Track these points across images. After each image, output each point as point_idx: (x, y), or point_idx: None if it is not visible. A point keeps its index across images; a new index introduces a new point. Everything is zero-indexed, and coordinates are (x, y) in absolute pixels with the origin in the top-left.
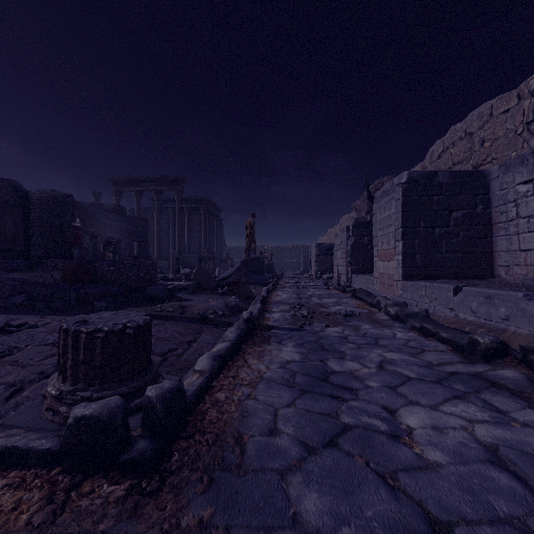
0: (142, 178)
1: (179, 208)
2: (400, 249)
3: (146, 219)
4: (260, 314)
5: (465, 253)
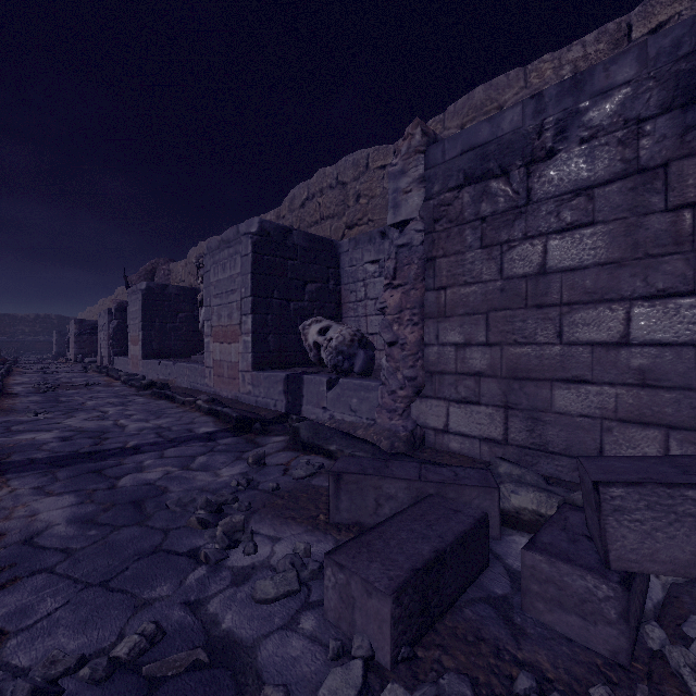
0: None
1: None
2: (141, 337)
3: None
4: (3, 388)
5: (188, 341)
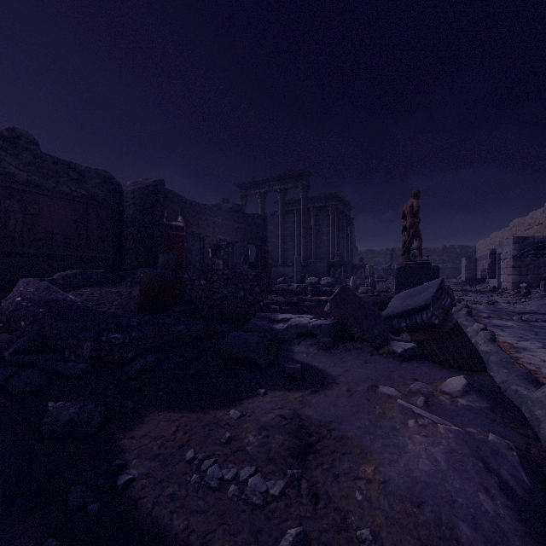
0: (266, 177)
1: (305, 206)
2: None
3: (264, 217)
4: None
5: None
